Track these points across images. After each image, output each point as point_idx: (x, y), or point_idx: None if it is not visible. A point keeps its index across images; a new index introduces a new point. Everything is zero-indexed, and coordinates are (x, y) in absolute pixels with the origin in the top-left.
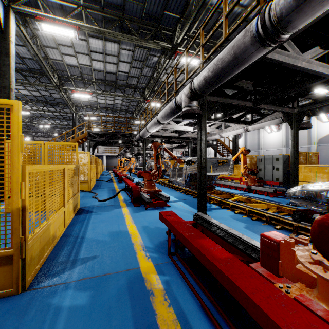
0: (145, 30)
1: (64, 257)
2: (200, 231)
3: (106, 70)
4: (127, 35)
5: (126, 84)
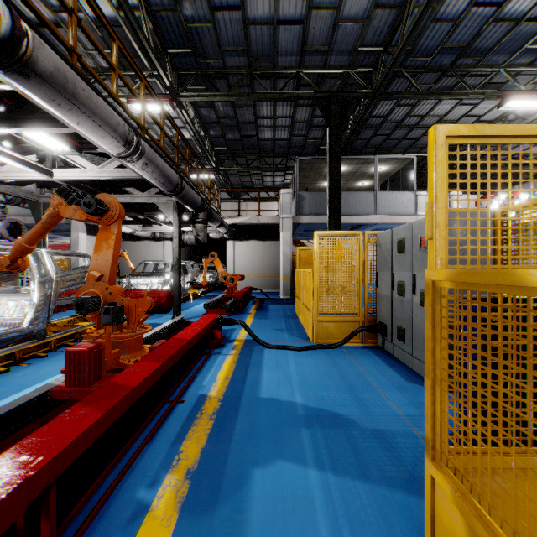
0: None
1: None
2: None
3: None
4: None
5: None
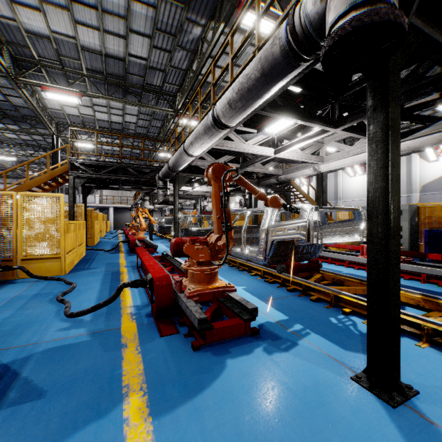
0: None
1: None
2: None
3: (105, 51)
4: None
5: (144, 83)
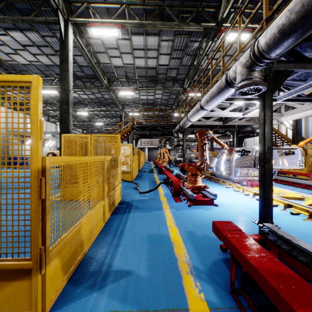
0: (185, 14)
1: (96, 265)
2: (276, 255)
3: (147, 66)
4: (167, 23)
5: (166, 77)
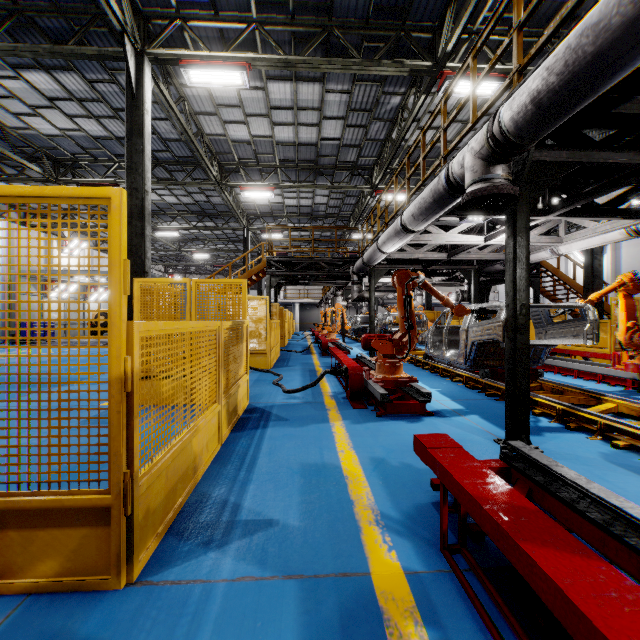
0: (374, 42)
1: (211, 513)
2: (524, 492)
3: (298, 141)
4: (338, 60)
5: (336, 162)
